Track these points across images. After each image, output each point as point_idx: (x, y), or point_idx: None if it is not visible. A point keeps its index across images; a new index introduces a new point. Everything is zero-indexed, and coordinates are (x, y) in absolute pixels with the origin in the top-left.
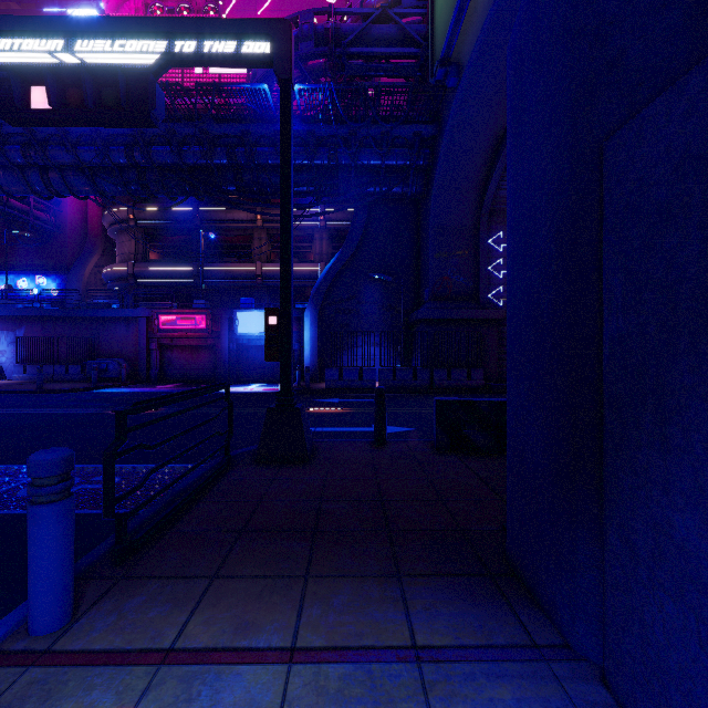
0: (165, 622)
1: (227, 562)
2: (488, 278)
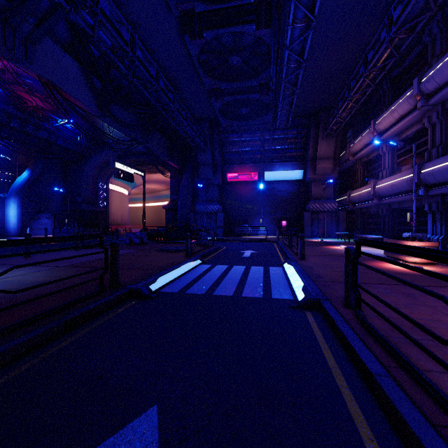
0: None
1: None
2: (99, 197)
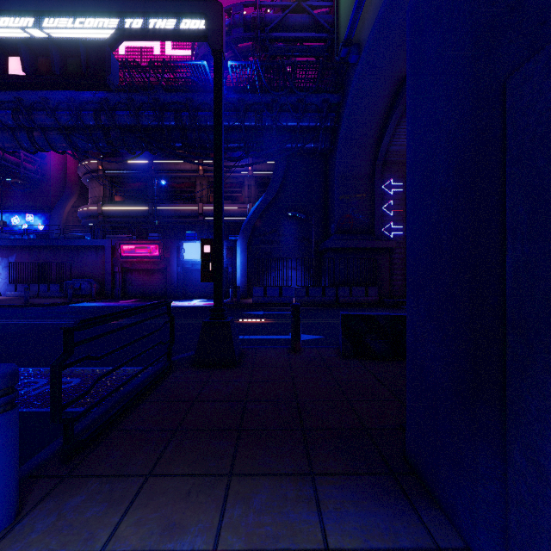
0: (99, 523)
1: (161, 460)
2: (381, 215)
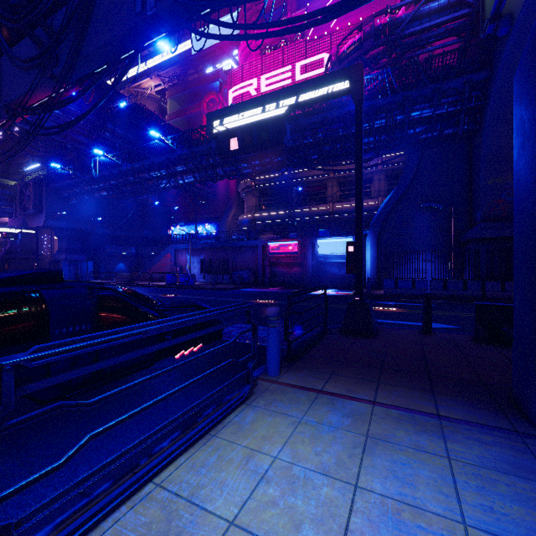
0: (316, 382)
1: (336, 370)
2: None
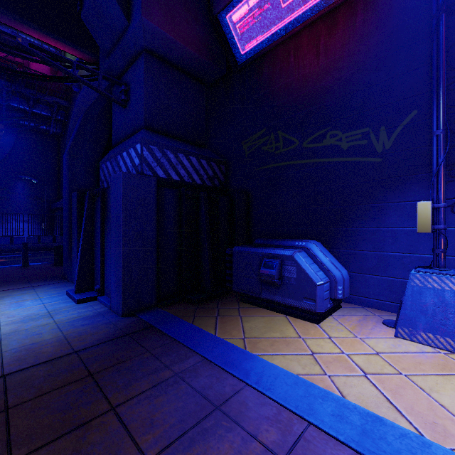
0: None
1: None
2: None
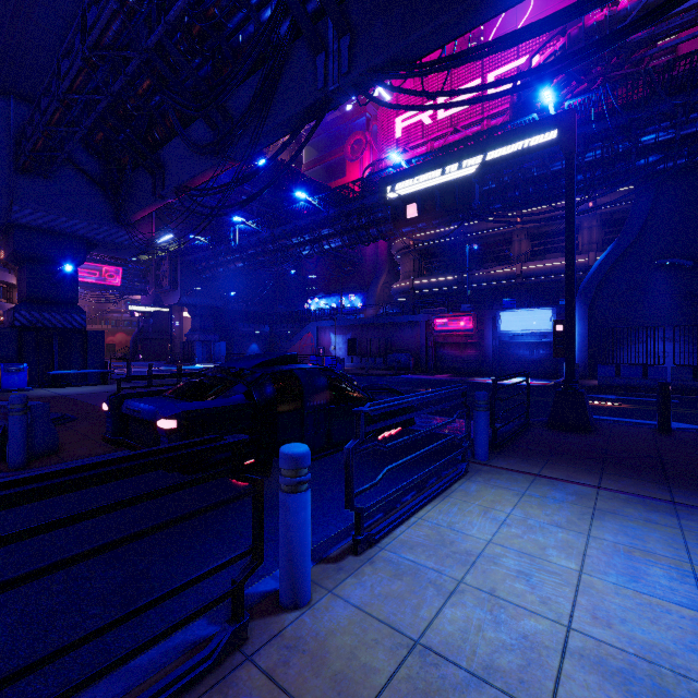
0: (530, 468)
1: (550, 460)
2: None
